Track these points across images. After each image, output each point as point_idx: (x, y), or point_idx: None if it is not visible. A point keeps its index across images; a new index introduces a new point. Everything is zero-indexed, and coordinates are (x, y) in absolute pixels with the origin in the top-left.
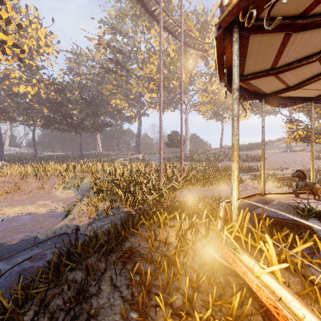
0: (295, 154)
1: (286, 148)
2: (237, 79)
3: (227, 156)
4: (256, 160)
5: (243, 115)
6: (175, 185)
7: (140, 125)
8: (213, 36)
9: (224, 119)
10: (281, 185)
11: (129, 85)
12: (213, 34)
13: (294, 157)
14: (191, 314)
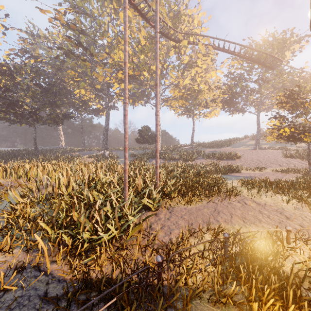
0: (265, 152)
1: (255, 145)
2: None
3: (201, 154)
4: (231, 158)
5: (213, 112)
6: (148, 205)
7: (108, 119)
8: (185, 29)
9: (195, 116)
10: (290, 199)
11: (94, 73)
12: (186, 27)
13: (265, 155)
14: None
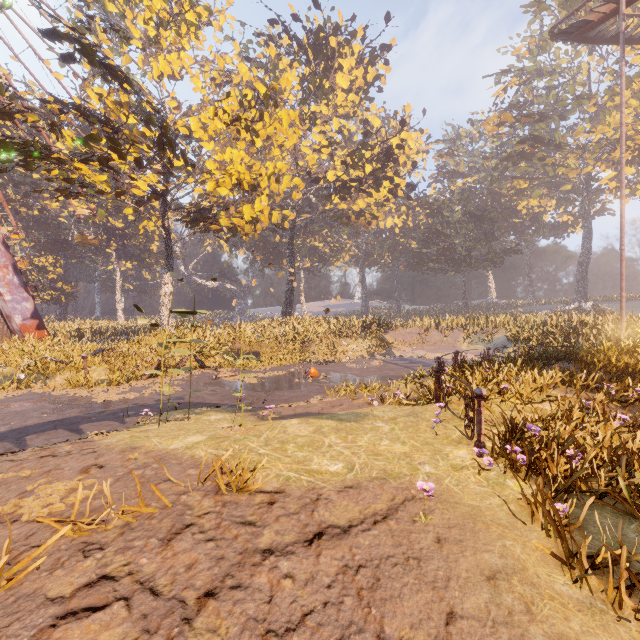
0: None
1: None
2: None
3: None
4: None
5: None
6: None
7: (587, 241)
8: None
9: None
10: None
11: (559, 168)
12: None
13: None
14: (613, 366)
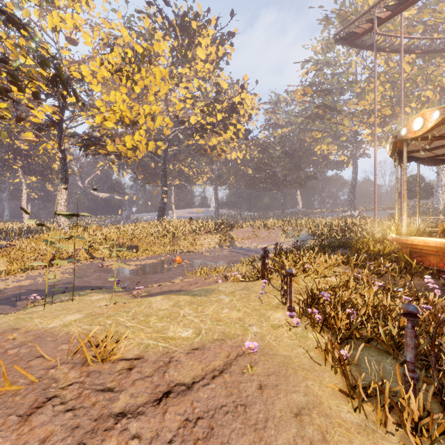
0: None
1: None
2: (397, 174)
3: None
4: None
5: None
6: None
7: (355, 173)
8: None
9: None
10: None
11: (339, 126)
12: None
13: None
14: (371, 251)
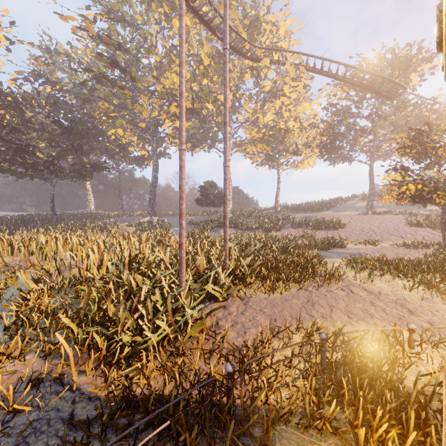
0: (381, 218)
1: (366, 209)
2: None
3: (289, 221)
4: (332, 228)
5: (307, 161)
6: (214, 293)
7: (156, 171)
8: (267, 42)
9: (281, 166)
10: (415, 285)
11: (137, 105)
12: (267, 39)
13: (382, 222)
14: None
